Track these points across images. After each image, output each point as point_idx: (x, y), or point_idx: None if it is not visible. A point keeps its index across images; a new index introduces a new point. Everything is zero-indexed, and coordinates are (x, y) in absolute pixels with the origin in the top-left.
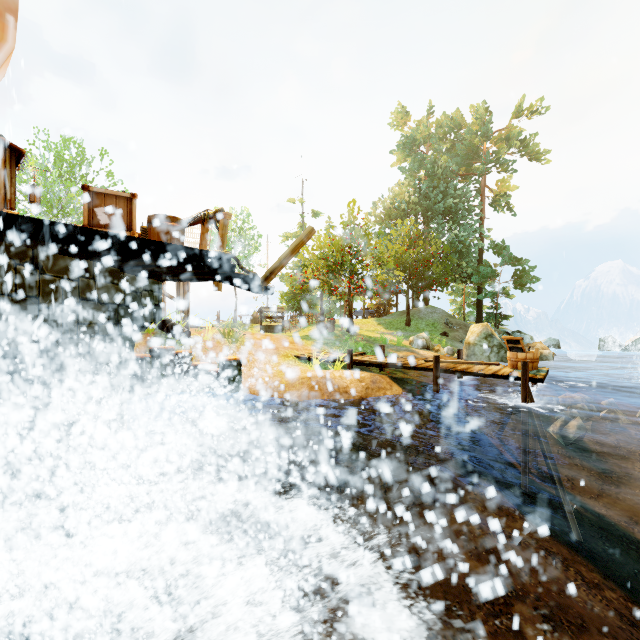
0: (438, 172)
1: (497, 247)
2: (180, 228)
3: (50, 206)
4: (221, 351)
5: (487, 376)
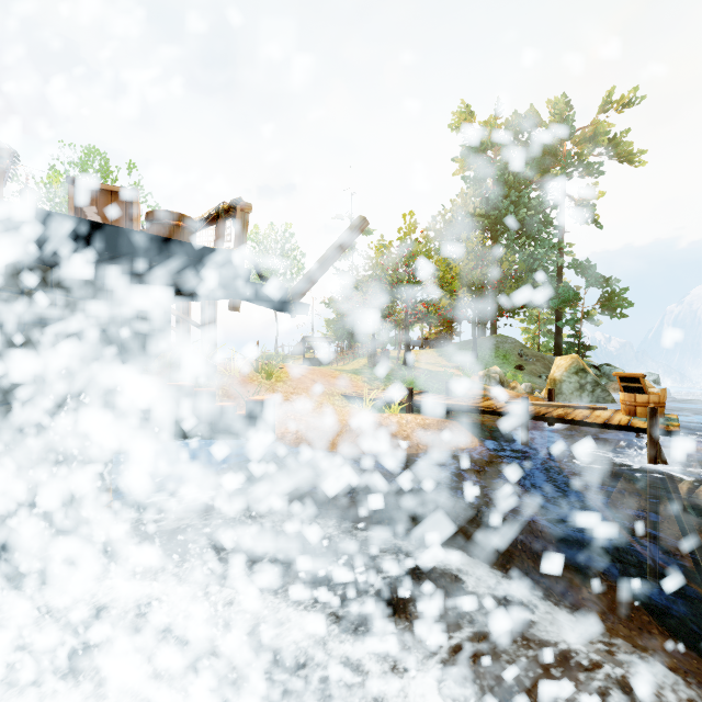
0: (509, 179)
1: (580, 265)
2: (188, 229)
3: None
4: (252, 389)
5: (596, 426)
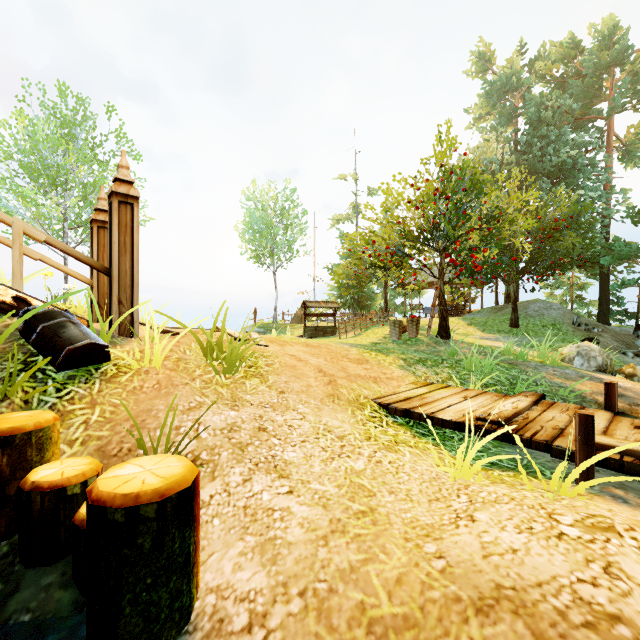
0: (546, 115)
1: None
2: None
3: (47, 177)
4: (181, 400)
5: None
